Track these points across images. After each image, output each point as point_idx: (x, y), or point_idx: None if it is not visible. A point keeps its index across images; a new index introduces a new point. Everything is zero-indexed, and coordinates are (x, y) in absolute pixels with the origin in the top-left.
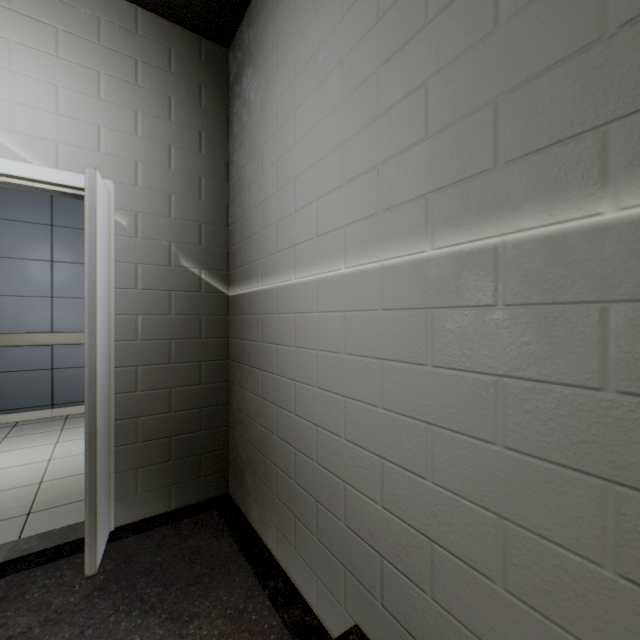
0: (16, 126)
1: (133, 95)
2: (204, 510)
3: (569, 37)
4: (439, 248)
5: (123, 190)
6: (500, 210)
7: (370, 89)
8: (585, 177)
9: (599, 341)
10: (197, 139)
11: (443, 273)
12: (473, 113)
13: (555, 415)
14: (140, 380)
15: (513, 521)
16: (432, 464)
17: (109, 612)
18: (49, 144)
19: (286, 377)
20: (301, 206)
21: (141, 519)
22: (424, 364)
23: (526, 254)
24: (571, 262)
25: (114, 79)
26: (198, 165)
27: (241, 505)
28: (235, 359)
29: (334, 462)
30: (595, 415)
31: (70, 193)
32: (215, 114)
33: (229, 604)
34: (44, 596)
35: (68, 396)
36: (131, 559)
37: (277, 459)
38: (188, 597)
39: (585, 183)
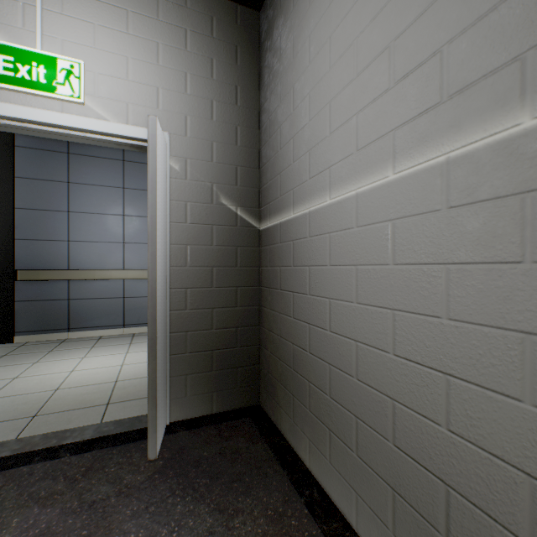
0: (99, 92)
1: (183, 60)
2: (240, 416)
3: None
4: None
5: (176, 140)
6: None
7: None
8: None
9: None
10: (234, 93)
11: None
12: None
13: None
14: (189, 300)
15: None
16: (533, 383)
17: (167, 494)
18: (122, 105)
19: (320, 296)
20: (337, 126)
21: (189, 418)
22: (518, 261)
23: None
24: None
25: (169, 48)
26: (234, 116)
27: (272, 416)
28: (266, 285)
29: (379, 378)
30: None
31: (136, 145)
32: (248, 70)
33: (269, 505)
34: (118, 471)
35: (134, 319)
36: (183, 451)
37: (310, 375)
38: (232, 492)
39: None
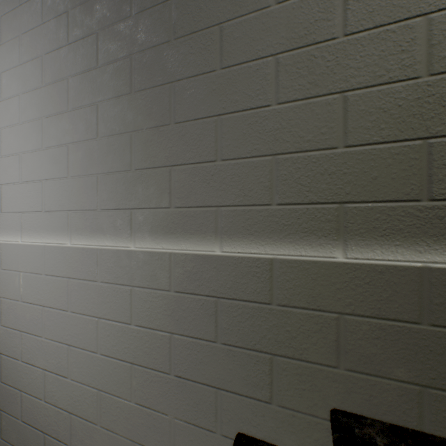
0: None
1: None
2: None
3: (122, 163)
4: (74, 244)
5: None
6: (99, 233)
7: (38, 128)
8: (126, 229)
9: (130, 303)
10: None
11: (76, 259)
12: (89, 176)
13: (118, 336)
14: None
15: (104, 390)
16: (71, 368)
17: None
18: None
19: None
20: None
21: None
22: (67, 310)
23: (108, 258)
24: (122, 266)
25: None
26: None
27: None
28: None
29: (14, 378)
30: (129, 335)
31: None
32: None
33: None
34: None
35: None
36: None
37: None
38: None
39: (126, 232)
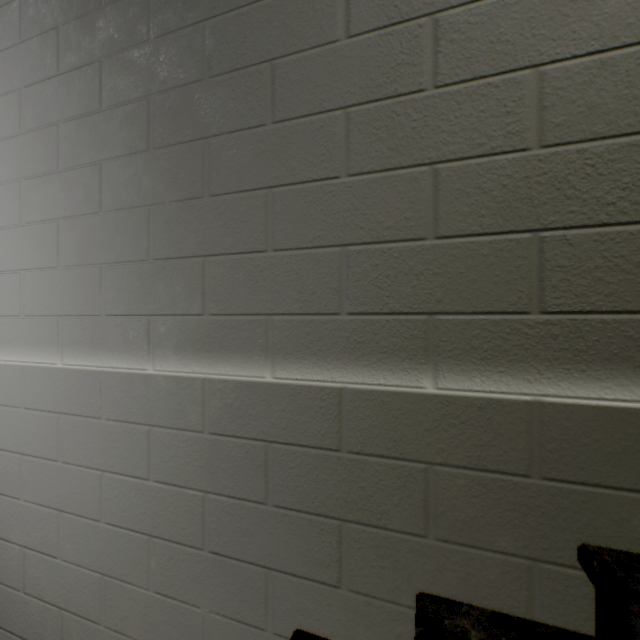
0: None
1: None
2: None
3: (136, 249)
4: (68, 364)
5: None
6: (104, 348)
7: (14, 194)
8: (142, 344)
9: (148, 449)
10: None
11: (70, 386)
12: (89, 267)
13: (130, 497)
14: None
15: (110, 575)
16: (63, 544)
17: None
18: None
19: None
20: None
21: None
22: (57, 460)
23: (117, 385)
24: (137, 396)
25: None
26: None
27: None
28: None
29: None
30: (146, 495)
31: None
32: None
33: None
34: None
35: None
36: None
37: None
38: None
39: (142, 348)
